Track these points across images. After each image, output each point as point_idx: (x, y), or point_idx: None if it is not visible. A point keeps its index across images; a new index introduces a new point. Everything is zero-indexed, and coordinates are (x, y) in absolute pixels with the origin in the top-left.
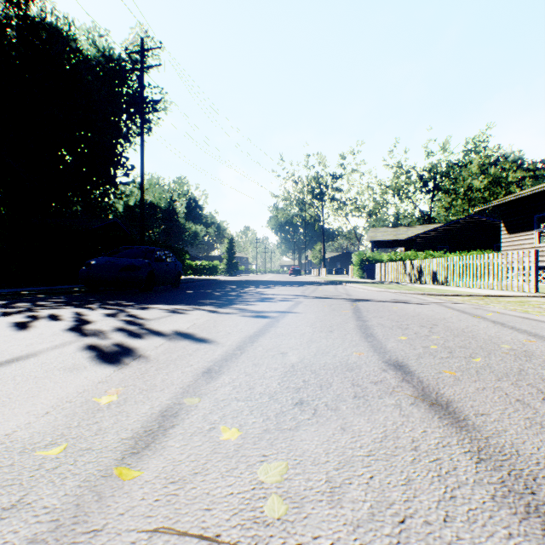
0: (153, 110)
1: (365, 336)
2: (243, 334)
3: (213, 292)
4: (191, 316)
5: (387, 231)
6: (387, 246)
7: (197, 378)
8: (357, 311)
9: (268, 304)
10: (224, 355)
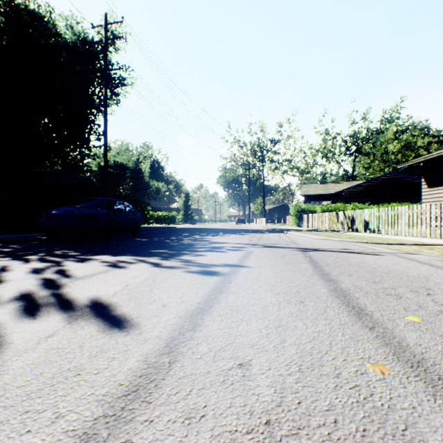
0: (121, 85)
1: (356, 314)
2: (182, 307)
3: (166, 240)
4: (129, 272)
5: (317, 186)
6: (317, 199)
7: None
8: (315, 264)
9: (218, 255)
10: (137, 373)
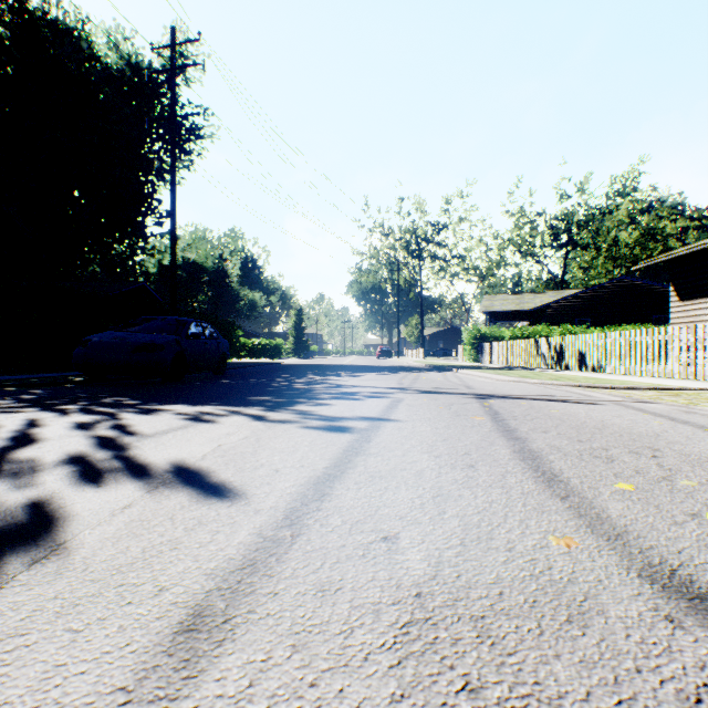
0: (195, 137)
1: (546, 481)
2: (303, 473)
3: (269, 383)
4: (219, 428)
5: (507, 298)
6: (506, 319)
7: (148, 668)
8: (496, 417)
9: (350, 404)
10: (252, 546)
